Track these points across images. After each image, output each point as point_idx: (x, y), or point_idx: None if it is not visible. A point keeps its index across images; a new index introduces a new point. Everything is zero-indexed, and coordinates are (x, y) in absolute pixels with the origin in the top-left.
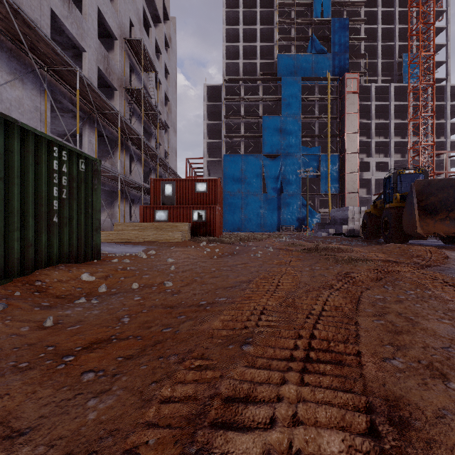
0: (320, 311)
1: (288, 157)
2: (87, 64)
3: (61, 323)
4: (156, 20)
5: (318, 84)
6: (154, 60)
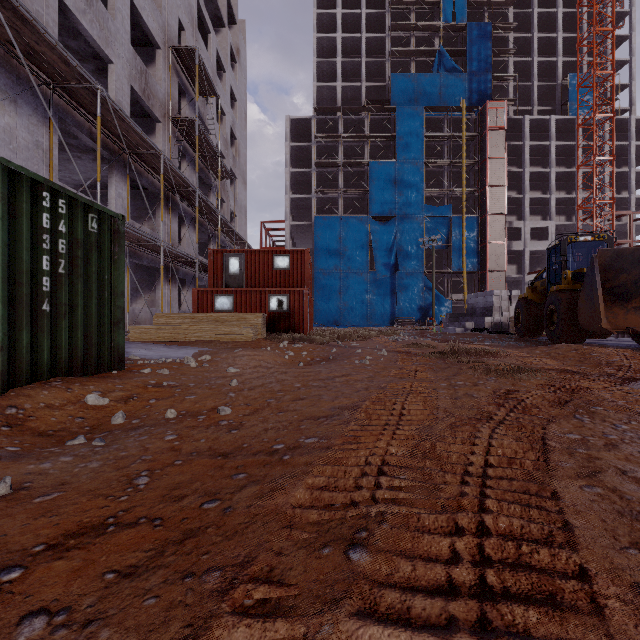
0: (483, 466)
1: (406, 220)
2: (114, 81)
3: (27, 489)
4: (218, 24)
5: (449, 117)
6: (215, 79)
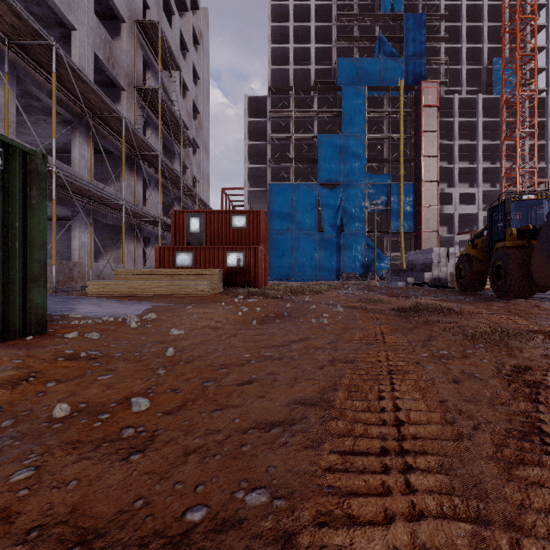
0: None
1: (351, 187)
2: (77, 47)
3: None
4: (182, 8)
5: (388, 96)
6: (179, 57)
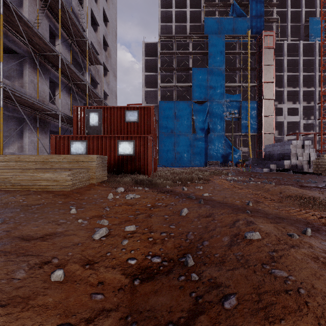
0: None
1: (214, 103)
2: None
3: None
4: None
5: (239, 42)
6: None
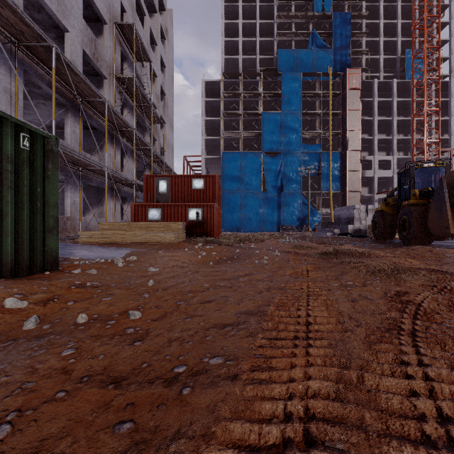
0: (437, 418)
1: (289, 155)
2: (70, 45)
3: None
4: (152, 10)
5: (319, 80)
6: (149, 50)
